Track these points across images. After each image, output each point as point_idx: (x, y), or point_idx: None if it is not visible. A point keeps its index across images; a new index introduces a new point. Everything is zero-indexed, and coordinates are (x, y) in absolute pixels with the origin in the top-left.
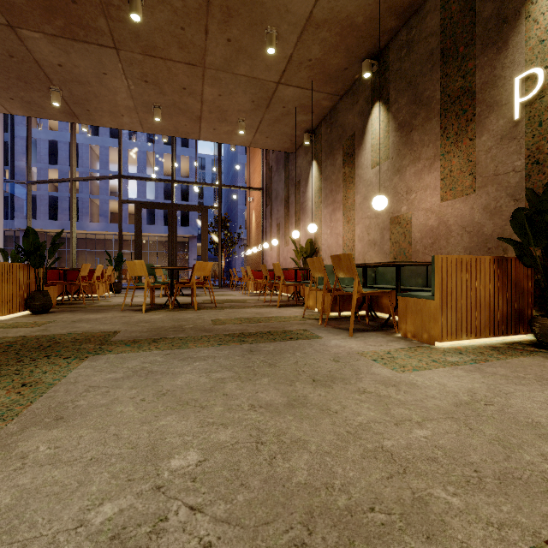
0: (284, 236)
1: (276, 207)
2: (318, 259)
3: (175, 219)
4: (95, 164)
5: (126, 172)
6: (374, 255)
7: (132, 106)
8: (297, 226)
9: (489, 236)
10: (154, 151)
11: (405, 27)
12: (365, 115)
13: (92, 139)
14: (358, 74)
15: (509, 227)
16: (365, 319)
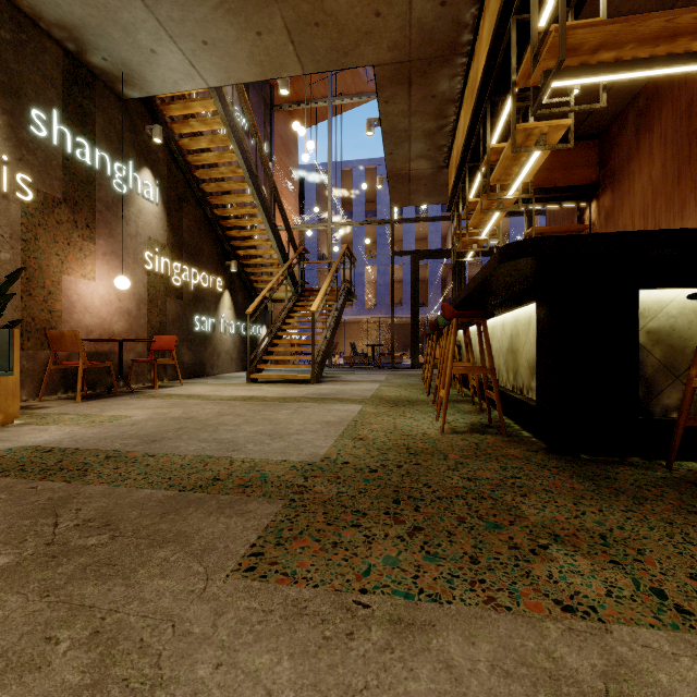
0: None
1: None
2: None
3: None
4: None
5: None
6: None
7: None
8: None
9: None
10: None
11: None
12: None
13: None
14: None
15: None
16: None
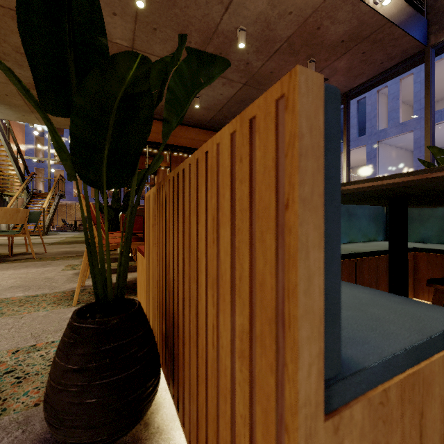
0: None
1: None
2: None
3: None
4: None
5: None
6: None
7: None
8: None
9: None
10: None
11: None
12: None
13: None
14: None
15: None
16: None
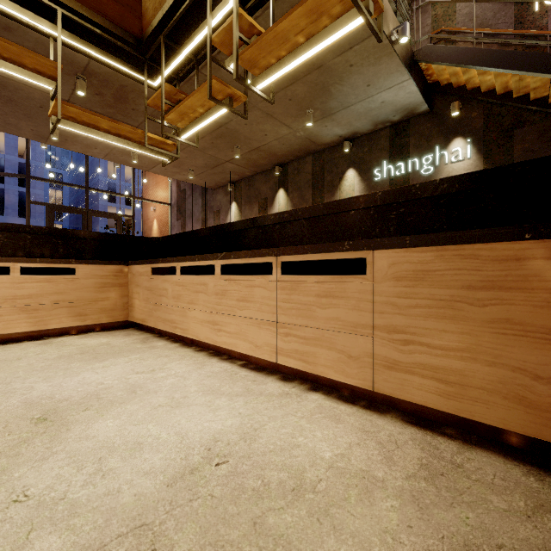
0: None
1: (190, 223)
2: None
3: (90, 224)
4: None
5: None
6: None
7: (112, 147)
8: None
9: None
10: None
11: (296, 161)
12: (274, 191)
13: None
14: (270, 168)
15: None
16: None
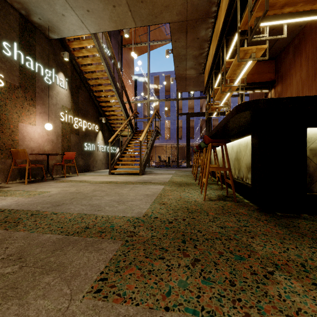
0: None
1: None
2: None
3: None
4: None
5: None
6: None
7: None
8: None
9: None
10: None
11: None
12: None
13: None
14: None
15: None
16: None
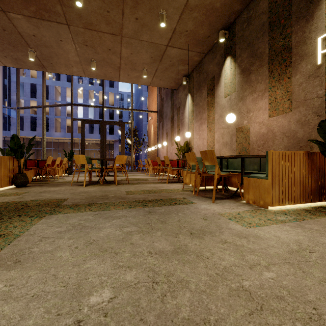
0: (171, 140)
1: (165, 122)
2: (192, 153)
3: (105, 130)
4: (58, 98)
5: (76, 102)
6: (226, 151)
7: (78, 61)
8: (178, 134)
9: (301, 139)
10: (93, 89)
11: (246, 9)
12: (220, 65)
13: (56, 83)
14: (216, 39)
15: (314, 133)
16: (221, 191)
